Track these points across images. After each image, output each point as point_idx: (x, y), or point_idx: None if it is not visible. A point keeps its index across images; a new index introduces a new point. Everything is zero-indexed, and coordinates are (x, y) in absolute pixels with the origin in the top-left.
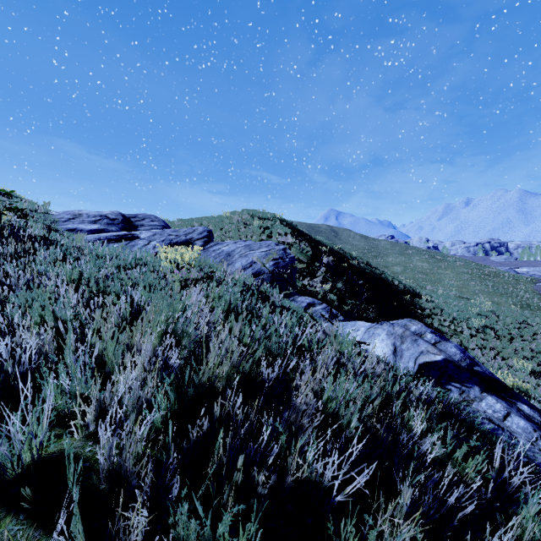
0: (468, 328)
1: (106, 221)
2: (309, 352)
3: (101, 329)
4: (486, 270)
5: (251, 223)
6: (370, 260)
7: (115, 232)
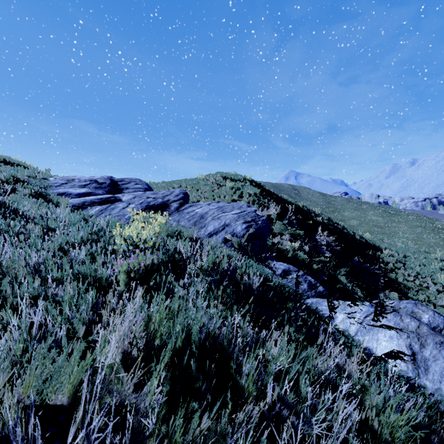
0: (433, 283)
1: (94, 185)
2: None
3: None
4: (439, 224)
5: (224, 184)
6: (328, 215)
7: (101, 194)
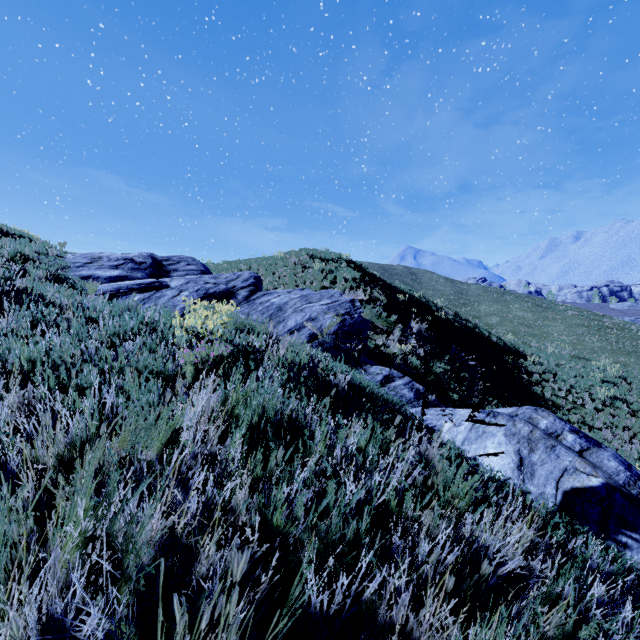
0: (591, 399)
1: (130, 265)
2: (399, 513)
3: (3, 489)
4: (607, 322)
5: (311, 266)
6: (458, 309)
7: (140, 279)
